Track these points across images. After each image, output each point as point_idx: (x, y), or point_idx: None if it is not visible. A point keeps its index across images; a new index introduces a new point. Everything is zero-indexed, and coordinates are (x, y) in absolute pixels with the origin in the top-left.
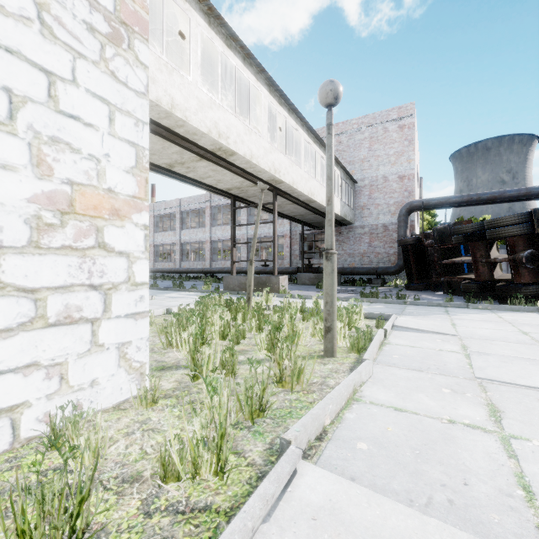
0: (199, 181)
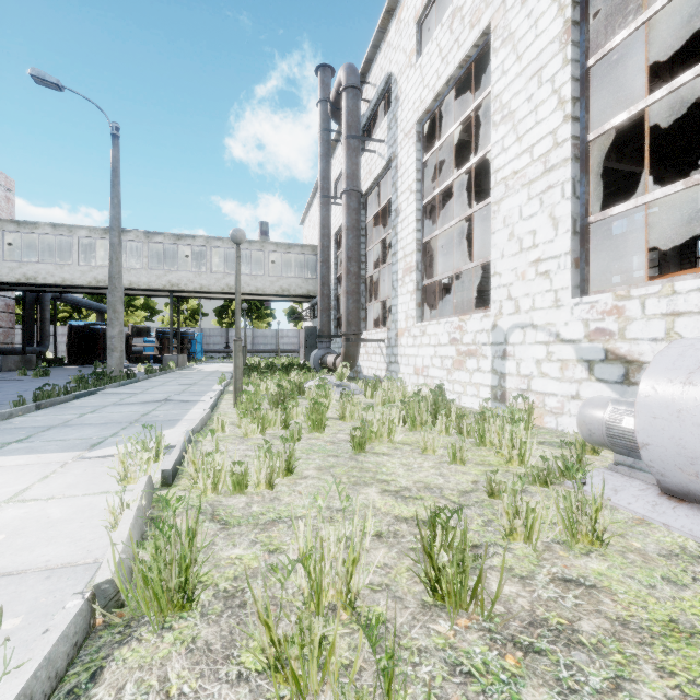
0: (216, 293)
